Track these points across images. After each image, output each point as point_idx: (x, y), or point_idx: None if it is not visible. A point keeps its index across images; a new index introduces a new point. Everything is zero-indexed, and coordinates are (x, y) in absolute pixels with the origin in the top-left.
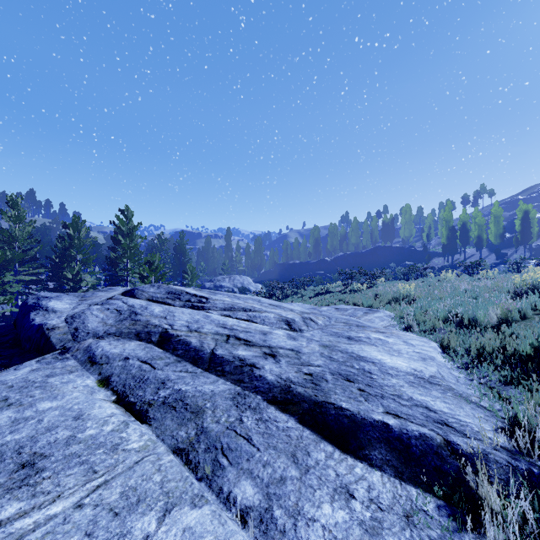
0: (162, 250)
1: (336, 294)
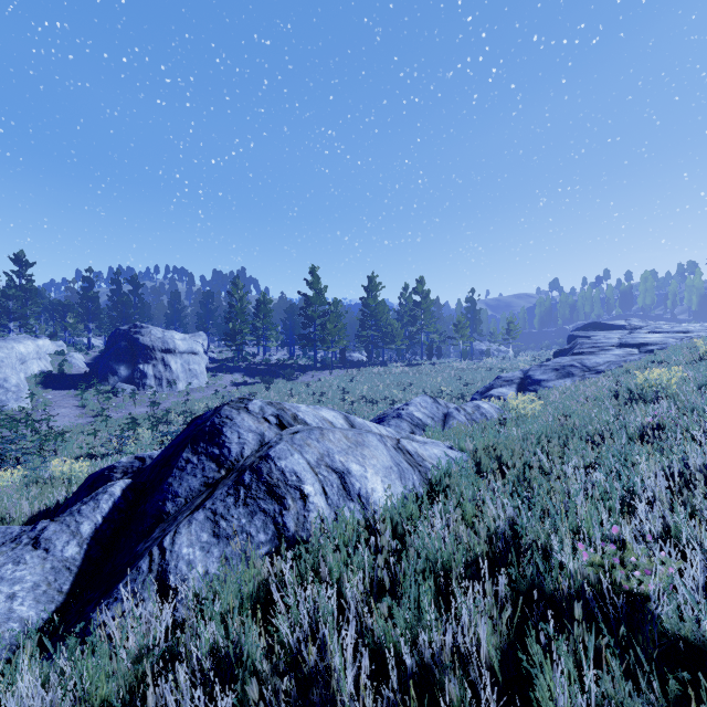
0: None
1: None
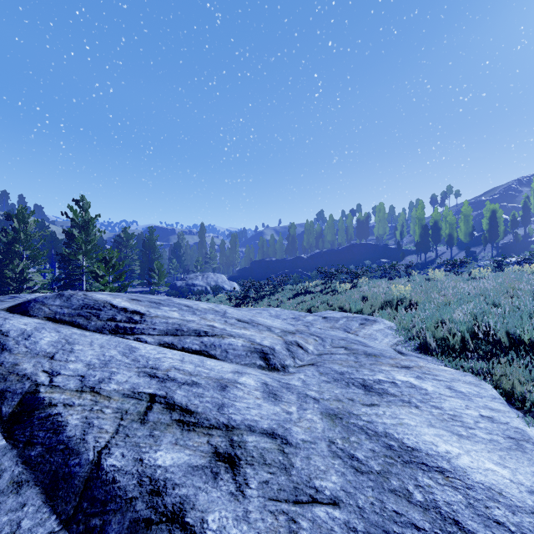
0: (129, 246)
1: (317, 294)
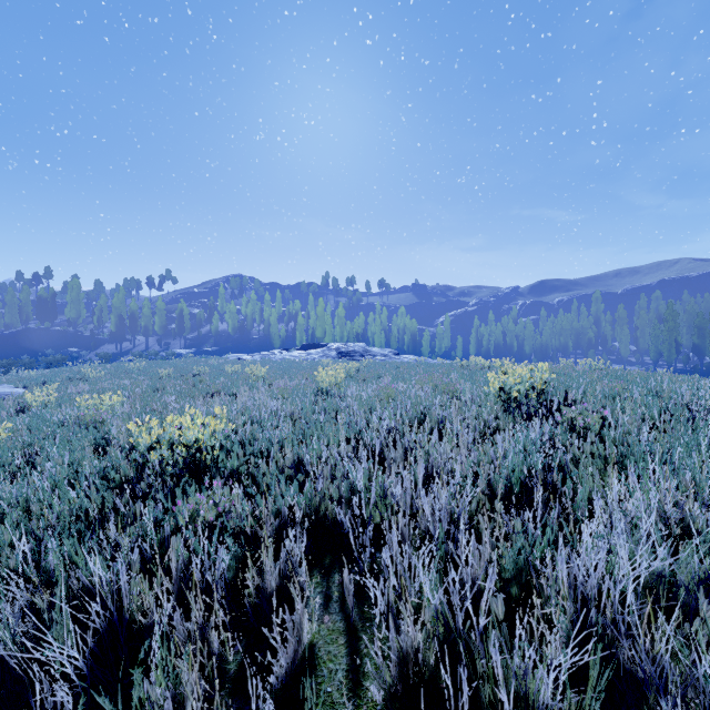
0: None
1: None
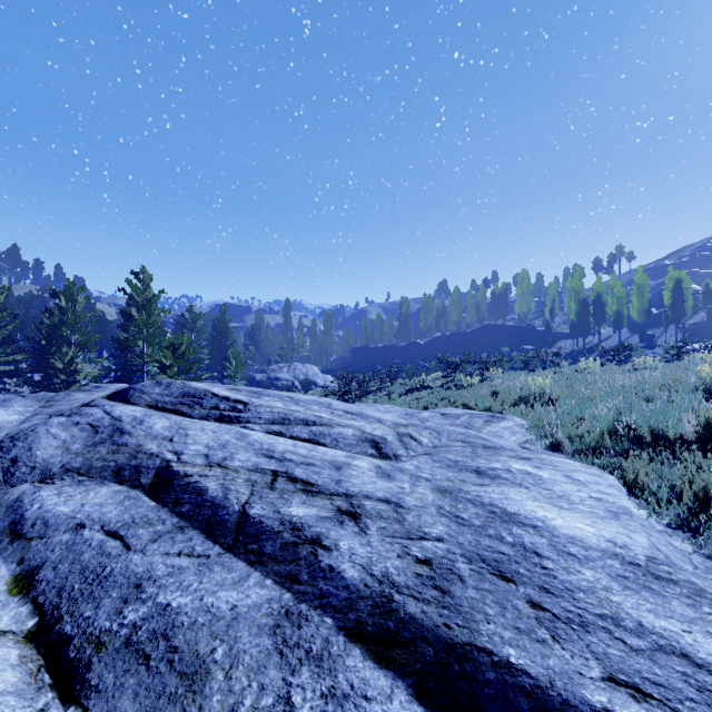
0: (195, 329)
1: (436, 390)
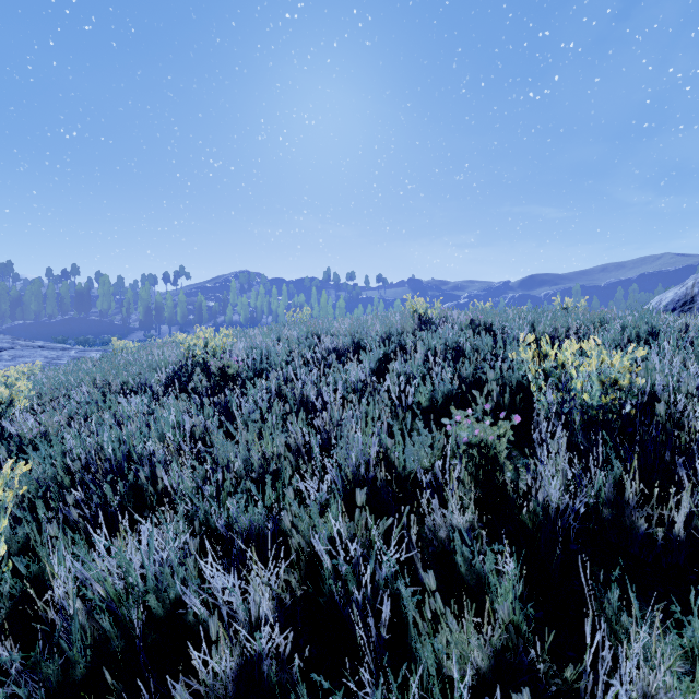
0: None
1: None
